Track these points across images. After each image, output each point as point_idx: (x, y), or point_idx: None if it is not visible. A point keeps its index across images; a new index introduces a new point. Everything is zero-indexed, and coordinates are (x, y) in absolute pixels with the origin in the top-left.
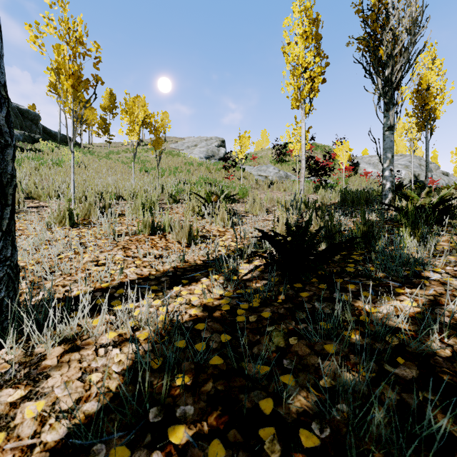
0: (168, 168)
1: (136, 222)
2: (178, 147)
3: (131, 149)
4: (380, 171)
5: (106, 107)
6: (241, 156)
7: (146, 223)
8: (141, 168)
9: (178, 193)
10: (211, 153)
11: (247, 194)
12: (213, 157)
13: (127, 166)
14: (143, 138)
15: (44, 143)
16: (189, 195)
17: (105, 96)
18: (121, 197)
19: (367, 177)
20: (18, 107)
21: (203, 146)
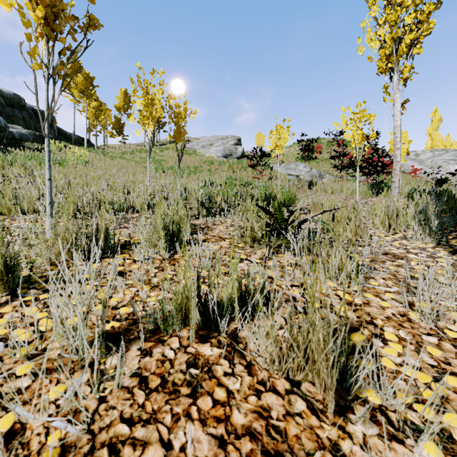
0: (187, 167)
1: (157, 300)
2: (193, 146)
3: (145, 142)
4: (428, 167)
5: (121, 107)
6: (278, 151)
7: (184, 300)
8: (156, 167)
9: (206, 198)
10: (228, 151)
11: (295, 199)
12: (231, 156)
13: (141, 166)
14: (157, 139)
15: (52, 141)
16: (227, 203)
17: (119, 95)
18: (131, 207)
19: (411, 175)
20: (32, 108)
21: (219, 144)
